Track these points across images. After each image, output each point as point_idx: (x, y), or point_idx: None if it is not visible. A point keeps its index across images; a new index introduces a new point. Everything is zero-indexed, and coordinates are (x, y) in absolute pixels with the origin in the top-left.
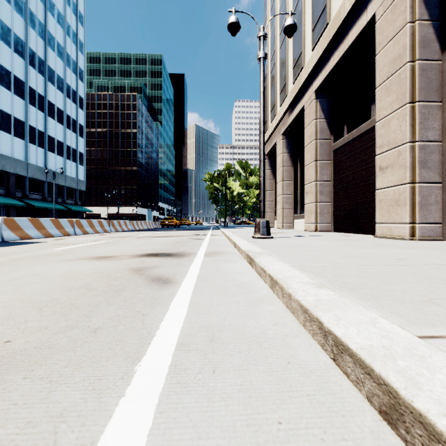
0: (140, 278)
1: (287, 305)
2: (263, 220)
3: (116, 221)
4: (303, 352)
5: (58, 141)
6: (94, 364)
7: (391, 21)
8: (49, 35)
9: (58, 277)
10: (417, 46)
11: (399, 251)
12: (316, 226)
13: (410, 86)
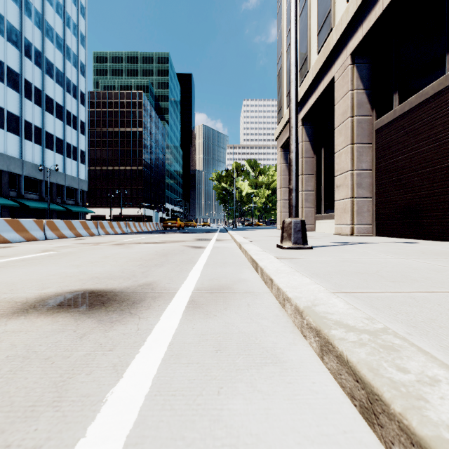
0: None
1: None
2: (295, 220)
3: (106, 223)
4: None
5: (57, 138)
6: None
7: None
8: (47, 26)
9: None
10: None
11: None
12: (352, 229)
13: None
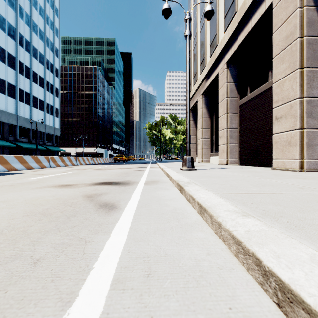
0: (90, 204)
1: (216, 232)
2: (188, 157)
3: (80, 158)
4: (242, 292)
5: (40, 100)
6: (19, 311)
7: (285, 8)
8: (33, 24)
9: (24, 203)
10: (304, 25)
11: (296, 180)
12: (227, 161)
13: (299, 56)
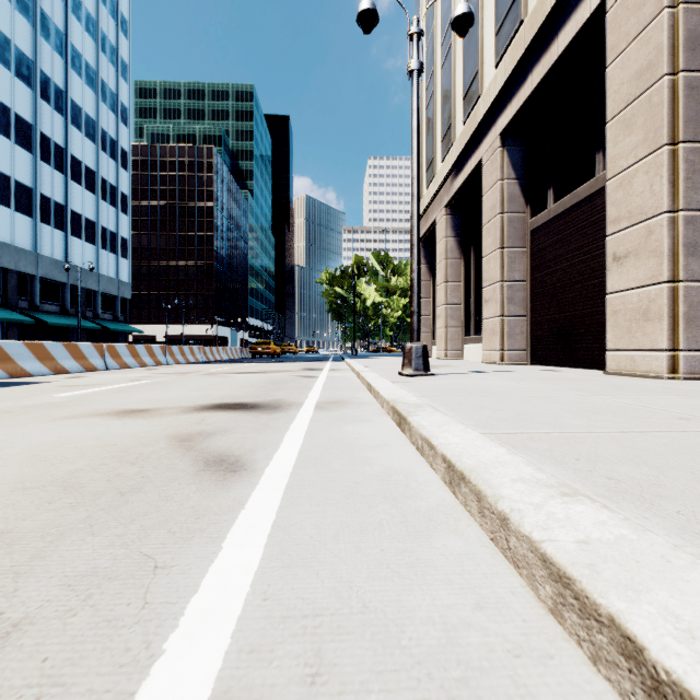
0: (184, 458)
1: (495, 539)
2: (416, 345)
3: (175, 348)
4: None
5: (88, 220)
6: None
7: (635, 8)
8: (72, 51)
9: (24, 455)
10: (681, 47)
11: (667, 400)
12: (502, 356)
13: (668, 116)
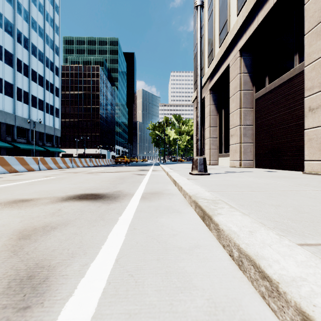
0: None
1: None
2: (200, 157)
3: (77, 159)
4: None
5: (39, 99)
6: None
7: None
8: (32, 20)
9: None
10: None
11: None
12: (240, 163)
13: None
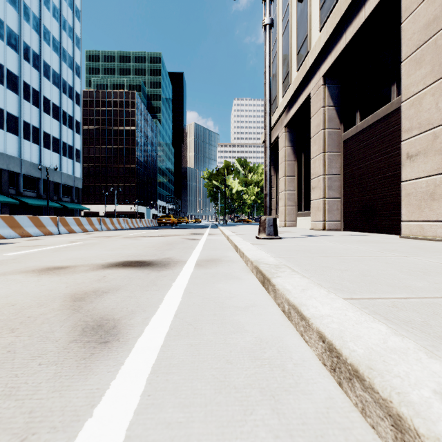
0: (65, 323)
1: None
2: (269, 217)
3: (107, 219)
4: None
5: (54, 138)
6: None
7: None
8: (44, 29)
9: None
10: None
11: None
12: (324, 225)
13: None
